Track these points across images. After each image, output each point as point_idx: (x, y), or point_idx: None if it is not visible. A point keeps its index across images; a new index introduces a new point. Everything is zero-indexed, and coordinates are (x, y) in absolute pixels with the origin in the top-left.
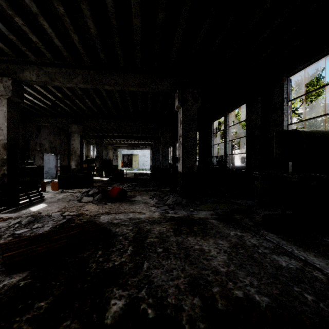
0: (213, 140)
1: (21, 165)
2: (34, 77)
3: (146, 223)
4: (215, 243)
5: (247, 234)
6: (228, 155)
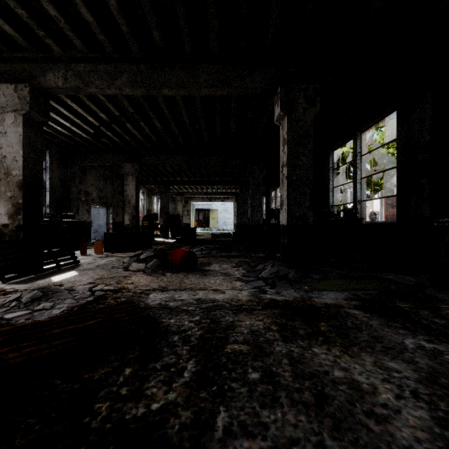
0: (332, 180)
1: (56, 218)
2: (61, 81)
3: (226, 310)
4: (379, 366)
5: (445, 346)
6: (360, 202)
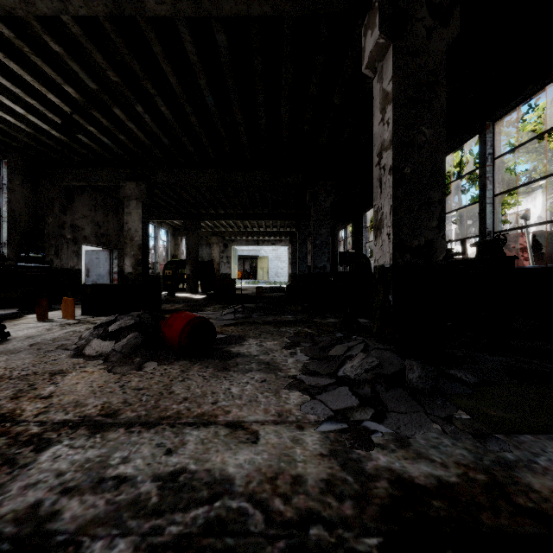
0: None
1: (5, 262)
2: None
3: None
4: None
5: None
6: (492, 234)
